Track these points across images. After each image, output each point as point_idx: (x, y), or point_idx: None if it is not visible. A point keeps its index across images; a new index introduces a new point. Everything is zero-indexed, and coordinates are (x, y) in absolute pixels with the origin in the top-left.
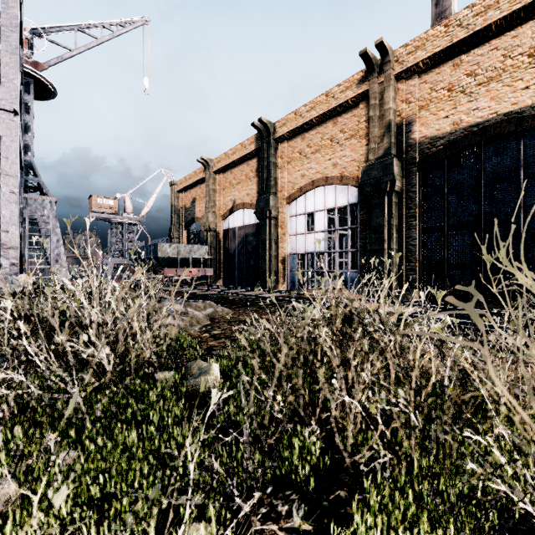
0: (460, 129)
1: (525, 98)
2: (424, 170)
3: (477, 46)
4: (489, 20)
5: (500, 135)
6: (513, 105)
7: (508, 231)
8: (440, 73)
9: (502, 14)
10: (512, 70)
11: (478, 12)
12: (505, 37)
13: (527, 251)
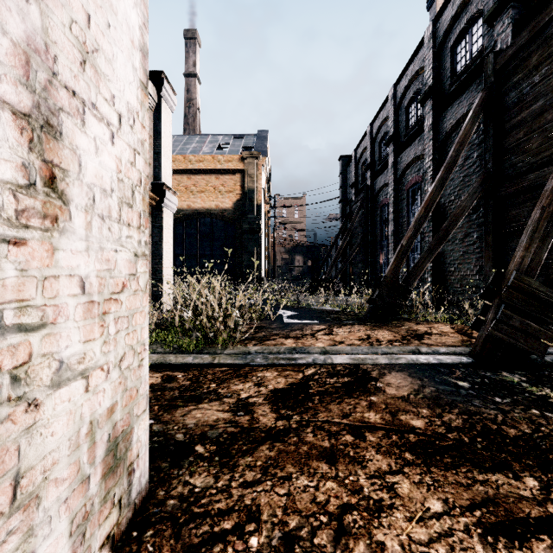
0: (190, 209)
1: (213, 205)
2: (175, 224)
3: (197, 174)
4: (201, 167)
5: (205, 217)
6: (209, 206)
7: (208, 260)
8: (182, 178)
9: (205, 168)
10: (209, 192)
11: (197, 160)
12: (207, 176)
13: (213, 268)
